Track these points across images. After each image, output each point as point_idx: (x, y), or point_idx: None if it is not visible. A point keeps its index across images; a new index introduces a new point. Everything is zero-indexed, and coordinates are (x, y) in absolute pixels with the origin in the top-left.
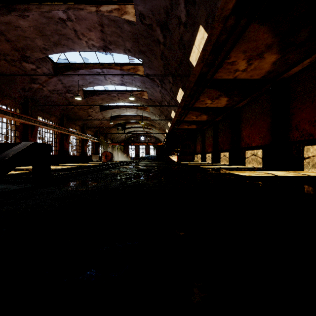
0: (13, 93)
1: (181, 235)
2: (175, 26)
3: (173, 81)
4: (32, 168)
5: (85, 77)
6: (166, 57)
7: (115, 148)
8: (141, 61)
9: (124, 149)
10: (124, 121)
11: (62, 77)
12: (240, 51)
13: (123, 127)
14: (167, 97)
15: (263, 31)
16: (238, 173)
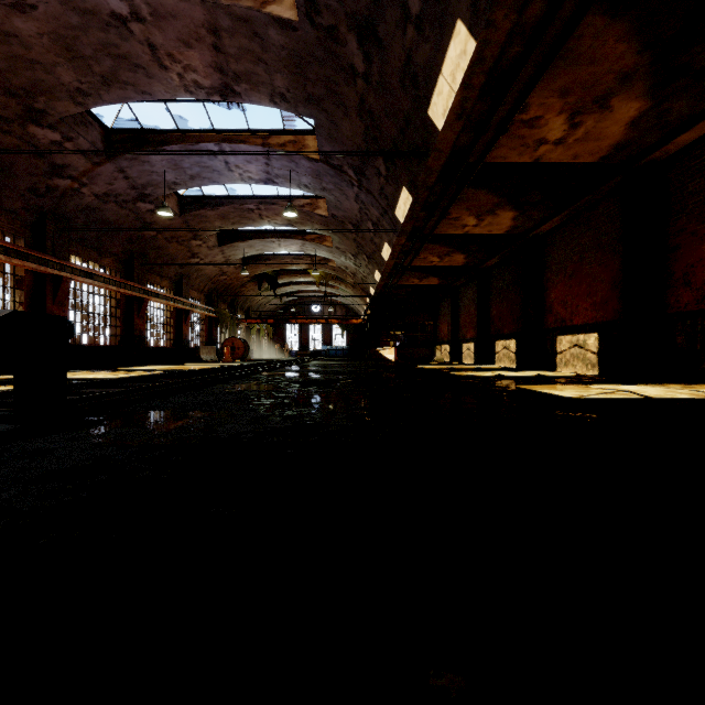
0: (9, 200)
1: (453, 696)
2: (394, 29)
3: (386, 170)
4: (14, 381)
5: (181, 164)
6: (371, 110)
7: (255, 330)
8: (312, 125)
9: (275, 334)
10: (274, 269)
11: (126, 162)
12: (553, 89)
13: (273, 283)
14: (372, 210)
15: (615, 36)
16: (549, 391)
